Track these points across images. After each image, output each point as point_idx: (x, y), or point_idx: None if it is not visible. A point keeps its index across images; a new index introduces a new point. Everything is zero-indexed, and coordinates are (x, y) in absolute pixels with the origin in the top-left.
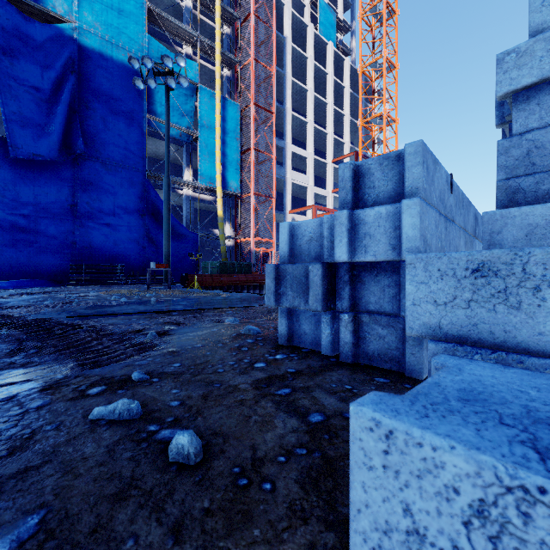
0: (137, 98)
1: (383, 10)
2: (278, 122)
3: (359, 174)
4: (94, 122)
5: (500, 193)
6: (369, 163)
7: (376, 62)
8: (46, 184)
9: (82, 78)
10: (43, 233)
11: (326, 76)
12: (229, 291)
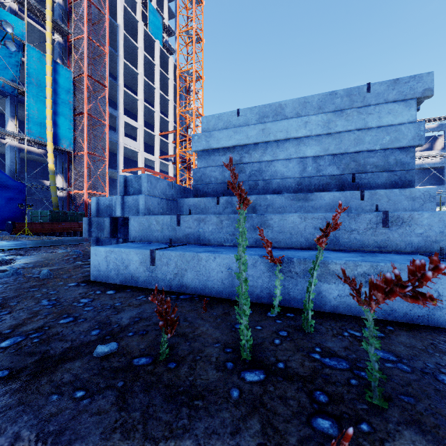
0: None
1: (194, 36)
2: (111, 93)
3: (127, 180)
4: None
5: (194, 190)
6: (131, 177)
7: (189, 71)
8: None
9: None
10: None
11: (154, 66)
12: (62, 236)
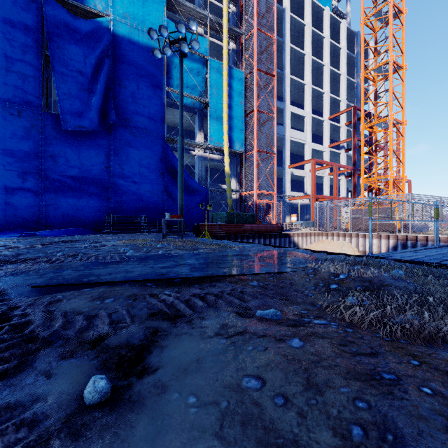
0: (157, 74)
1: None
2: (277, 87)
3: None
4: (124, 97)
5: None
6: None
7: (381, 10)
8: (88, 150)
9: (115, 61)
10: (86, 190)
11: (322, 39)
12: (239, 242)
